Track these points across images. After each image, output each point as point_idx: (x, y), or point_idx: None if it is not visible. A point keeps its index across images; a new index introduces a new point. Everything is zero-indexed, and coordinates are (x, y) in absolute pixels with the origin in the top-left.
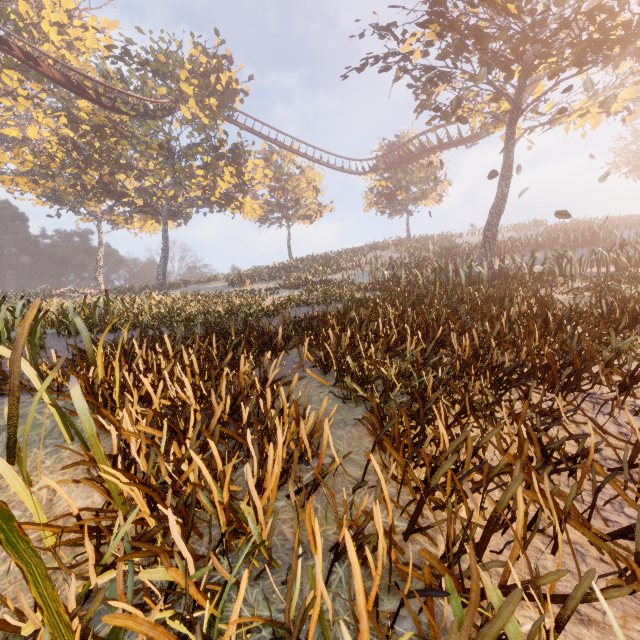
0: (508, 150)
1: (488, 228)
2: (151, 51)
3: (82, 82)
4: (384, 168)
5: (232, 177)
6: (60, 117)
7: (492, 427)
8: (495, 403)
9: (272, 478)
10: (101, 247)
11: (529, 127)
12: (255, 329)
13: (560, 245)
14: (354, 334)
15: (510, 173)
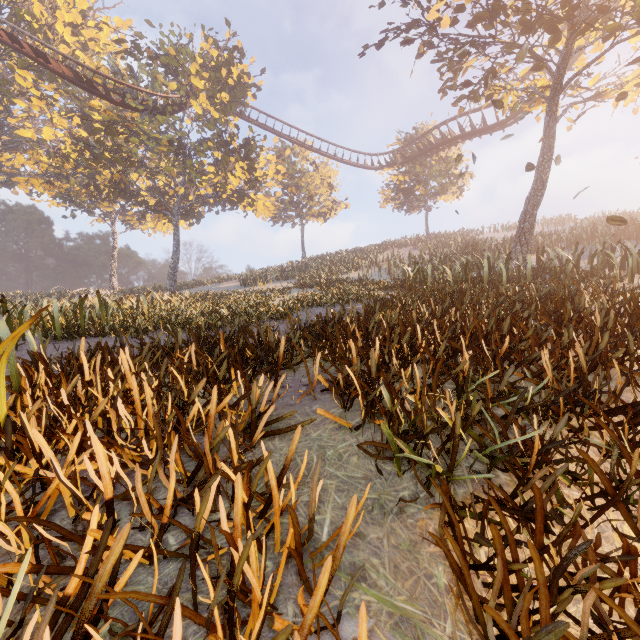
0: (549, 129)
1: (524, 218)
2: (161, 45)
3: (92, 78)
4: (401, 162)
5: (243, 173)
6: (73, 117)
7: None
8: None
9: None
10: (115, 247)
11: (572, 103)
12: (252, 337)
13: (609, 236)
14: (382, 344)
15: (551, 155)
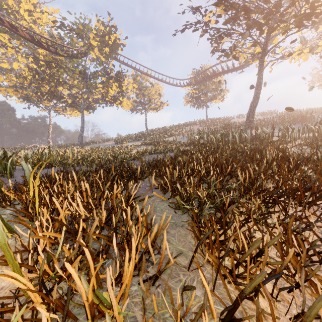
0: (260, 72)
1: (249, 113)
2: (75, 23)
3: (40, 39)
4: (194, 83)
5: (116, 88)
6: (29, 58)
7: (269, 231)
8: (269, 215)
9: (127, 275)
10: (50, 124)
11: (271, 60)
12: (125, 167)
13: (287, 122)
14: (180, 170)
15: (261, 84)
